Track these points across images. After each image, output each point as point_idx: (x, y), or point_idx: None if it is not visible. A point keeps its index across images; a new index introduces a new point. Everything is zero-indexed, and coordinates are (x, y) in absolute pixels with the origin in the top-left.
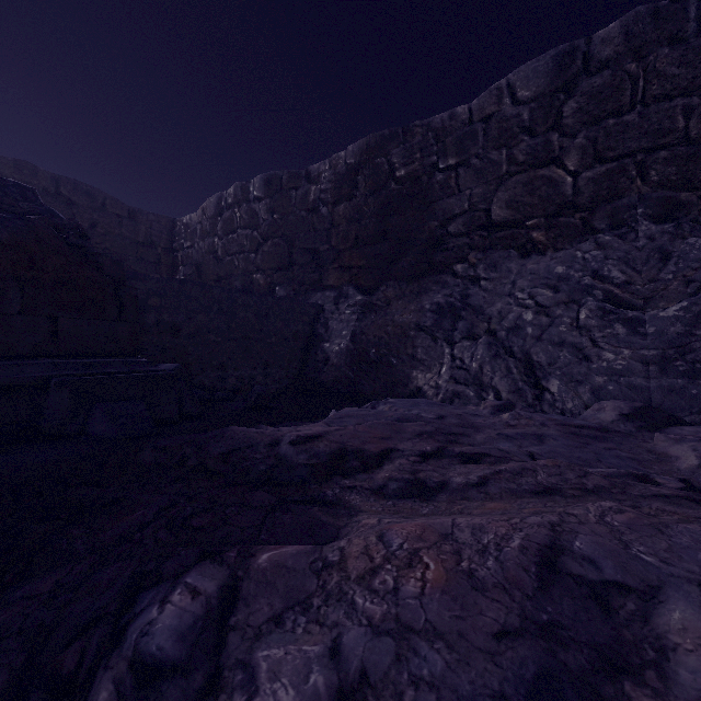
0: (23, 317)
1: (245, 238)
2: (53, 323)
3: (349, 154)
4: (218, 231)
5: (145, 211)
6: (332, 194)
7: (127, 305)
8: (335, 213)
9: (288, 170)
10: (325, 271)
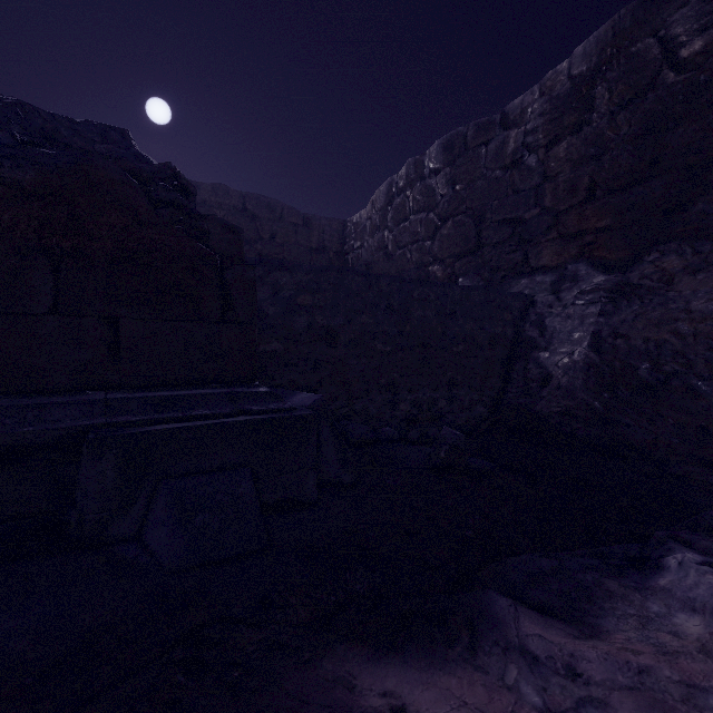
0: (58, 318)
1: (419, 223)
2: (111, 329)
3: (577, 60)
4: (388, 223)
5: (317, 217)
6: (545, 131)
7: (237, 295)
8: (551, 157)
9: (475, 121)
10: (534, 246)
